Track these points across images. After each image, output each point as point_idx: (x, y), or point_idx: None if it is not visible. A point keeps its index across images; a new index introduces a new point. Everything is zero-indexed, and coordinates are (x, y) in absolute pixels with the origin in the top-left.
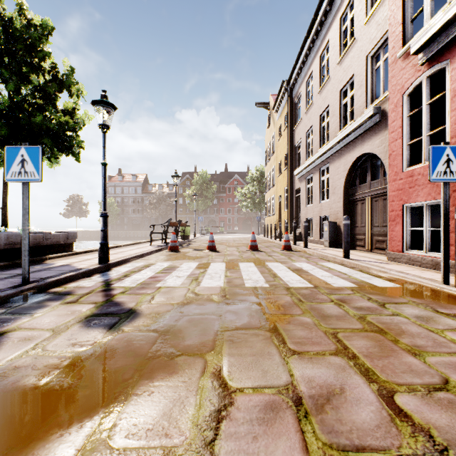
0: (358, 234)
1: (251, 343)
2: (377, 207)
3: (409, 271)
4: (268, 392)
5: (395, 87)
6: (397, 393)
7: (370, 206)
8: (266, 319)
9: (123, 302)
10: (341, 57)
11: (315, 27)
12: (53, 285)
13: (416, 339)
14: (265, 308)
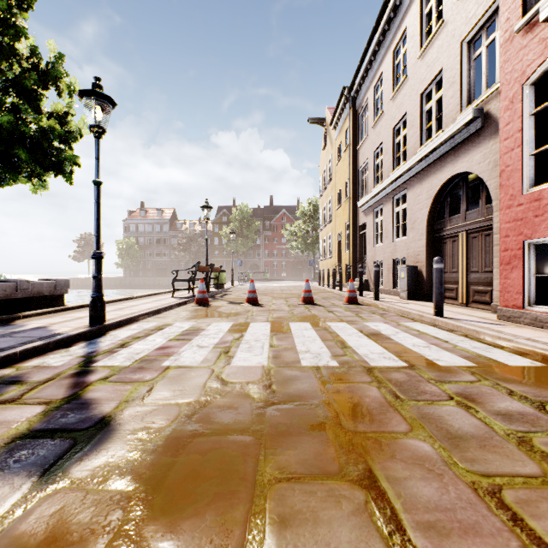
0: (448, 282)
1: (326, 527)
2: (475, 246)
3: (543, 338)
4: None
5: (511, 75)
6: None
7: (465, 245)
8: (346, 446)
9: (96, 400)
10: (424, 48)
11: (388, 13)
12: (0, 364)
13: None
14: (340, 416)
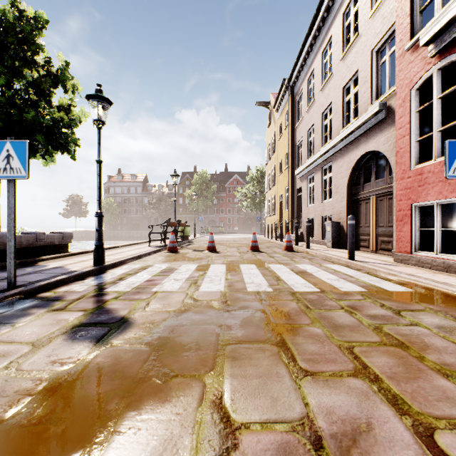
0: (362, 234)
1: (256, 360)
2: (382, 207)
3: (420, 273)
4: (280, 429)
5: (403, 81)
6: (437, 431)
7: (374, 206)
8: (271, 330)
9: (115, 309)
10: (344, 53)
11: (318, 23)
12: (42, 289)
13: (444, 355)
14: (270, 317)
